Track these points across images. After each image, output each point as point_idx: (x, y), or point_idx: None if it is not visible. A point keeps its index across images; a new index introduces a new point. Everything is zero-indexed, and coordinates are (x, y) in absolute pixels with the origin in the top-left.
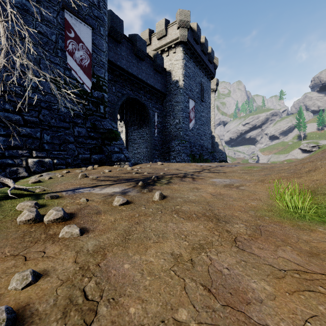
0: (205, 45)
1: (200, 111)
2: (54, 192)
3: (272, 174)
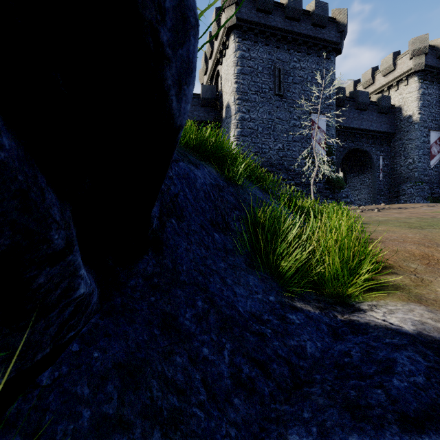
0: None
1: None
2: None
3: None
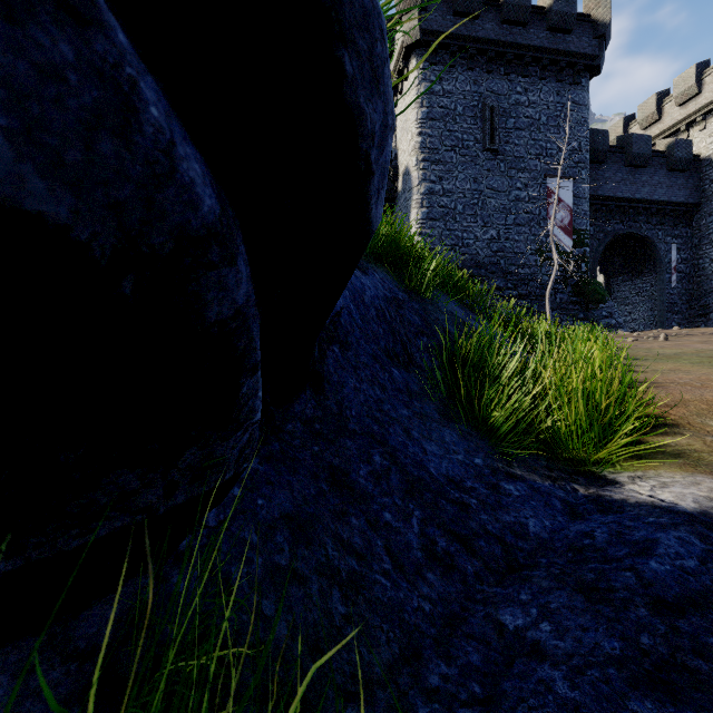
0: None
1: None
2: None
3: None
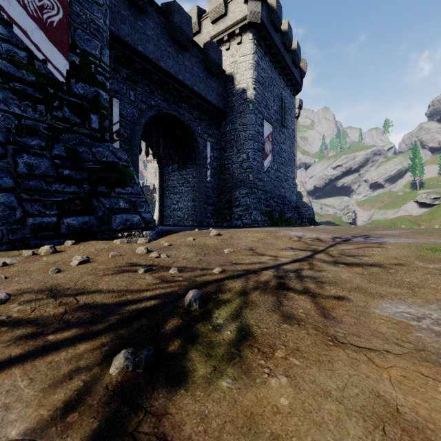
0: (288, 34)
1: (280, 142)
2: None
3: None
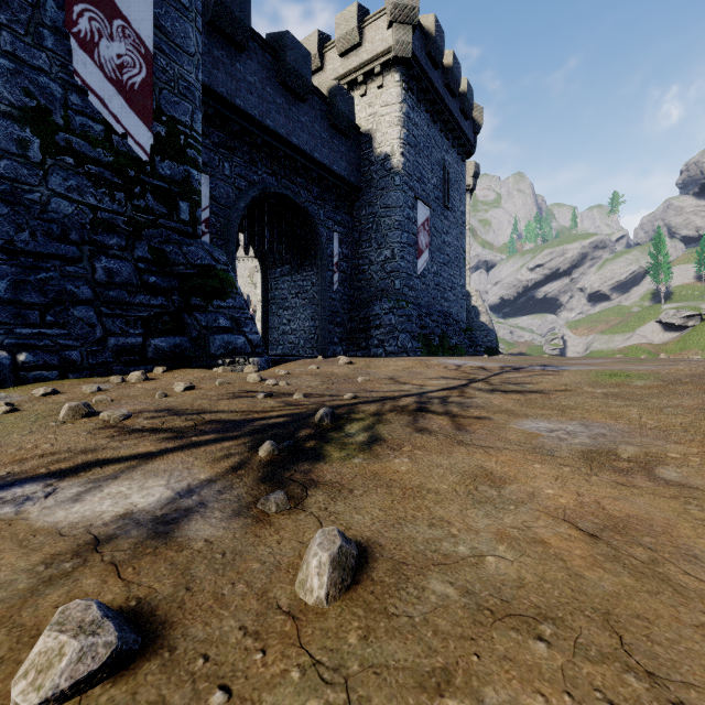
0: (454, 71)
1: (441, 232)
2: None
3: None
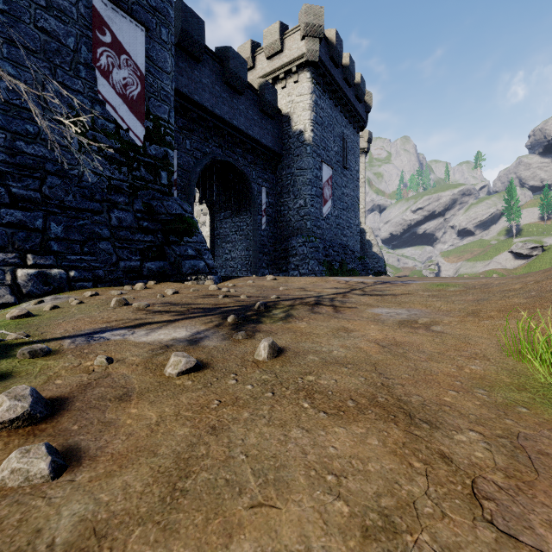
0: (350, 69)
1: (341, 186)
2: (46, 339)
3: (492, 299)
